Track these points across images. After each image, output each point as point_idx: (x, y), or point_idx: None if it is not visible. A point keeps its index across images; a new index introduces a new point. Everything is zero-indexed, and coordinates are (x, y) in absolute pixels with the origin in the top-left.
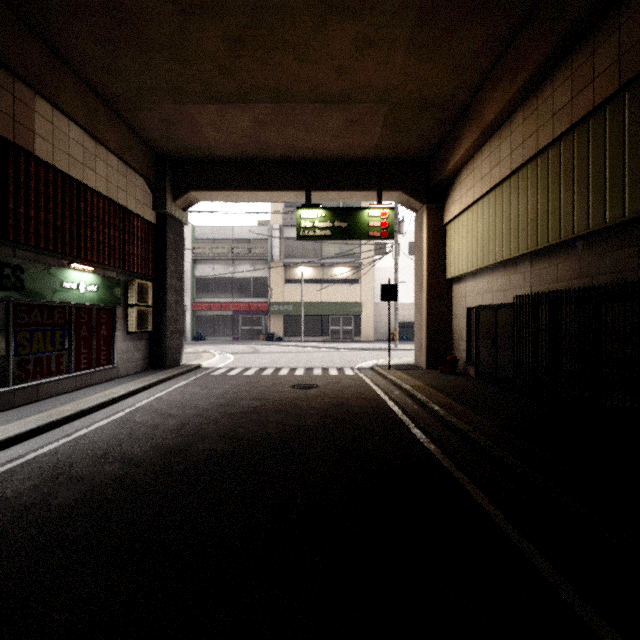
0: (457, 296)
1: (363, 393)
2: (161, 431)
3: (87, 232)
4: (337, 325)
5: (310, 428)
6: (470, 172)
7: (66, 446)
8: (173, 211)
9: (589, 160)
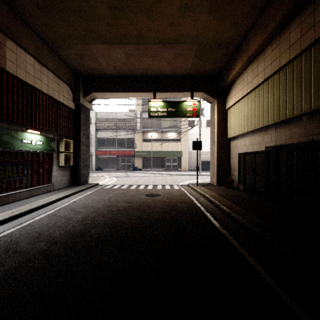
0: (233, 147)
1: (184, 199)
2: (72, 221)
3: (36, 113)
4: (169, 162)
5: (155, 220)
6: (240, 81)
7: (18, 231)
8: (84, 103)
9: (311, 70)
